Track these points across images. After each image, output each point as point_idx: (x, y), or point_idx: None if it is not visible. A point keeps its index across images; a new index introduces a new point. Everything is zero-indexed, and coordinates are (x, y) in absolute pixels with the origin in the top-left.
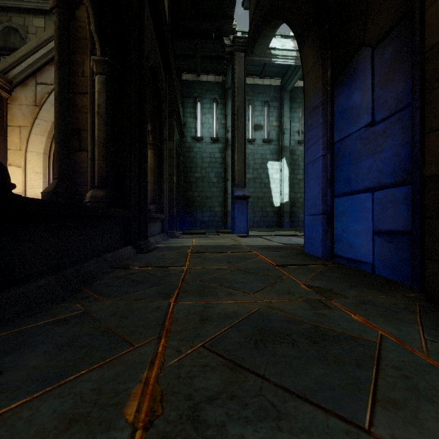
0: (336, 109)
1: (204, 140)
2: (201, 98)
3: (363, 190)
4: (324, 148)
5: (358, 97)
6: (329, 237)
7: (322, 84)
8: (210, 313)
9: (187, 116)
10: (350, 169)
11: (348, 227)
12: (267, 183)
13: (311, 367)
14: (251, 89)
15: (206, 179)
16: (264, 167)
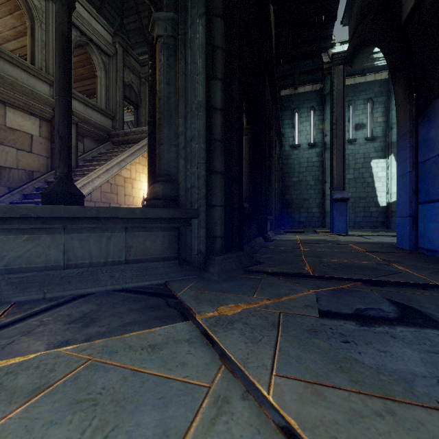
0: (420, 138)
1: (302, 146)
2: (298, 109)
3: (437, 200)
4: (411, 166)
5: (434, 133)
6: (414, 234)
7: (409, 118)
8: (323, 261)
9: (285, 127)
10: (429, 184)
11: (428, 226)
12: (370, 182)
13: (365, 272)
14: (351, 89)
15: (303, 182)
16: (367, 166)
